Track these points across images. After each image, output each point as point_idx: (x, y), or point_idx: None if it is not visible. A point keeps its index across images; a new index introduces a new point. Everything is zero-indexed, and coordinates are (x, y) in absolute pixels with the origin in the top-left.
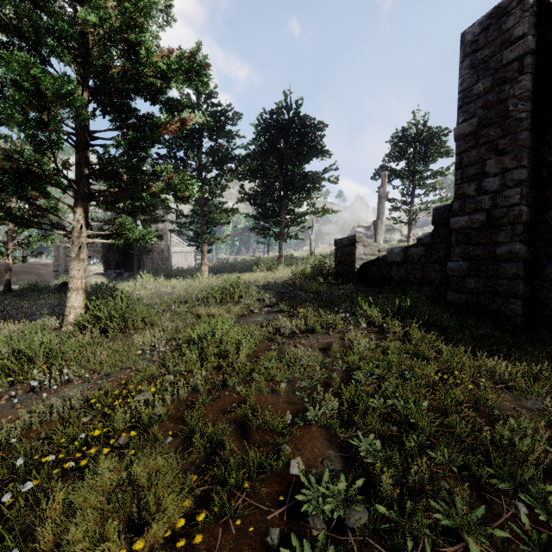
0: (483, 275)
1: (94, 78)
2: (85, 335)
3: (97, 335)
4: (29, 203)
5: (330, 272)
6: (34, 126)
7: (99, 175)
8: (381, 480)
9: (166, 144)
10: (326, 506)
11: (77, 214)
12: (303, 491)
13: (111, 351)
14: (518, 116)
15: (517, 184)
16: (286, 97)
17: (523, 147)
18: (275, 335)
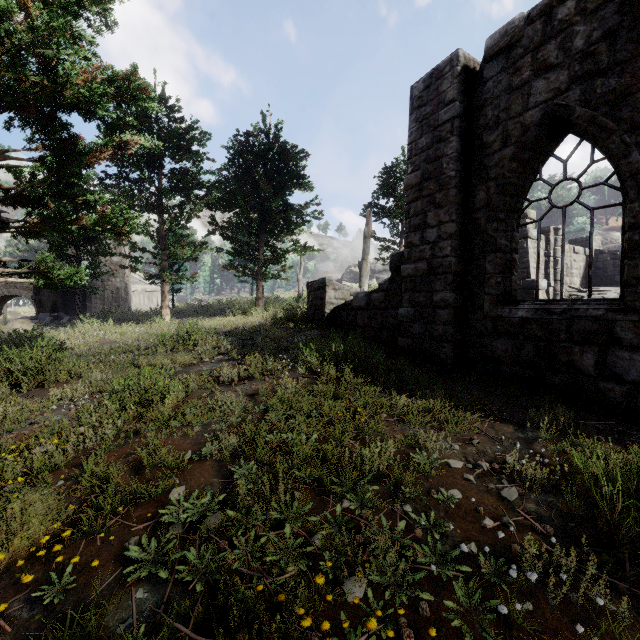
0: (425, 321)
1: (2, 91)
2: None
3: (6, 391)
4: None
5: (303, 317)
6: None
7: (14, 201)
8: (238, 493)
9: (116, 161)
10: (183, 515)
11: None
12: (168, 507)
13: (19, 407)
14: (450, 173)
15: (449, 236)
16: (265, 118)
17: (453, 203)
18: (215, 383)
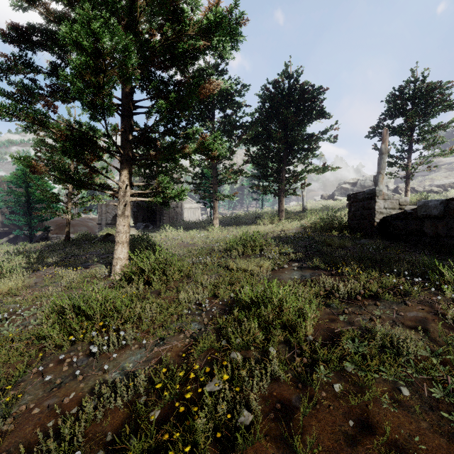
0: None
1: (139, 47)
2: (131, 286)
3: (141, 286)
4: (86, 165)
5: (343, 226)
6: (91, 92)
7: (139, 141)
8: None
9: (184, 118)
10: None
11: (122, 175)
12: None
13: (160, 308)
14: None
15: None
16: (287, 67)
17: None
18: (326, 298)
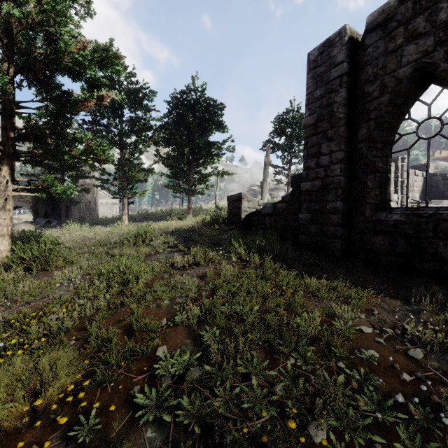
0: (319, 223)
1: (18, 58)
2: (10, 274)
3: (21, 273)
4: None
5: (224, 221)
6: None
7: (25, 138)
8: (211, 352)
9: (90, 112)
10: (172, 369)
11: (3, 171)
12: (159, 362)
13: (33, 285)
14: (339, 115)
15: (338, 161)
16: (194, 81)
17: (342, 137)
18: (171, 268)
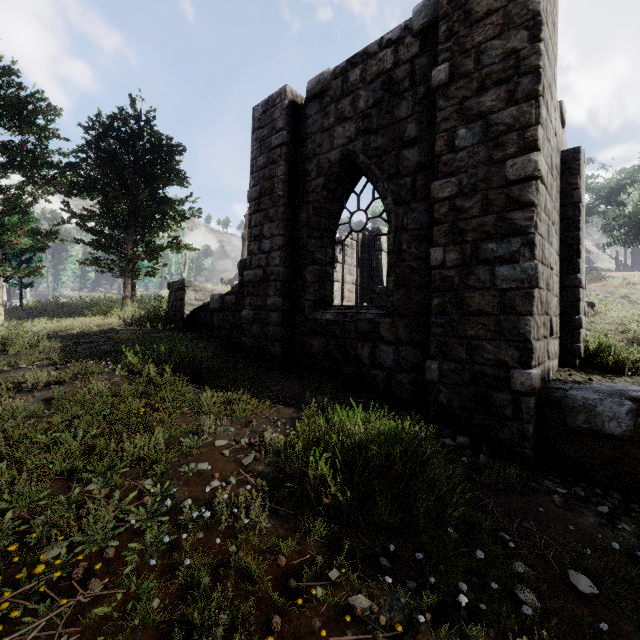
0: (261, 323)
1: None
2: None
3: None
4: None
5: (164, 318)
6: None
7: None
8: None
9: None
10: None
11: None
12: None
13: None
14: (279, 193)
15: (278, 248)
16: (134, 103)
17: (282, 219)
18: (17, 390)
